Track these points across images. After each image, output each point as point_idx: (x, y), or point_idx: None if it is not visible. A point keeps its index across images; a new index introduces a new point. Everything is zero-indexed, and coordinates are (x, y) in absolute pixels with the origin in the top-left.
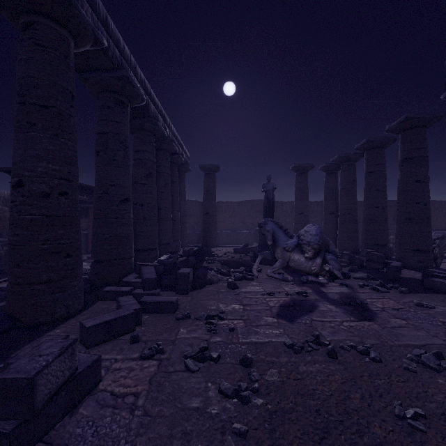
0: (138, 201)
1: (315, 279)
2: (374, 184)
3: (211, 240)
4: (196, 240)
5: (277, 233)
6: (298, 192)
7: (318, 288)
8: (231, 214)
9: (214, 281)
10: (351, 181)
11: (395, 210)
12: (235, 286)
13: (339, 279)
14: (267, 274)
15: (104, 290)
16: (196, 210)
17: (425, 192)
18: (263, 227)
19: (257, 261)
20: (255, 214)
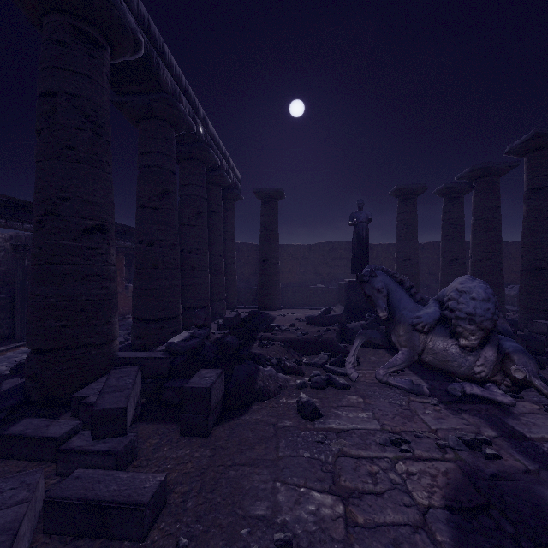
0: (144, 236)
1: (481, 391)
2: (545, 208)
3: (271, 300)
4: (252, 298)
5: (395, 293)
6: (402, 228)
7: (502, 420)
8: (299, 261)
9: (269, 393)
10: (493, 207)
11: None
12: (314, 414)
13: (528, 390)
14: (377, 379)
15: (5, 432)
16: (252, 257)
17: None
18: (367, 282)
19: (354, 348)
20: (333, 261)
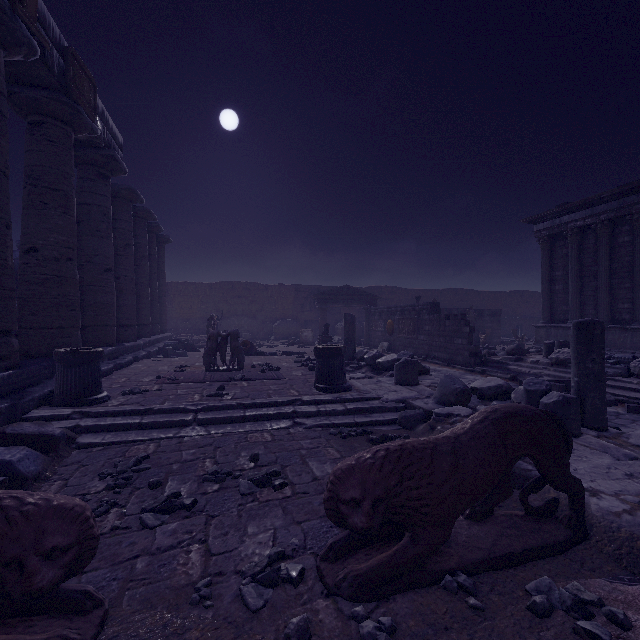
0: None
1: None
2: None
3: None
4: None
5: None
6: None
7: None
8: None
9: None
10: None
11: (305, 297)
12: None
13: None
14: None
15: None
16: None
17: (117, 265)
18: None
19: None
20: None
